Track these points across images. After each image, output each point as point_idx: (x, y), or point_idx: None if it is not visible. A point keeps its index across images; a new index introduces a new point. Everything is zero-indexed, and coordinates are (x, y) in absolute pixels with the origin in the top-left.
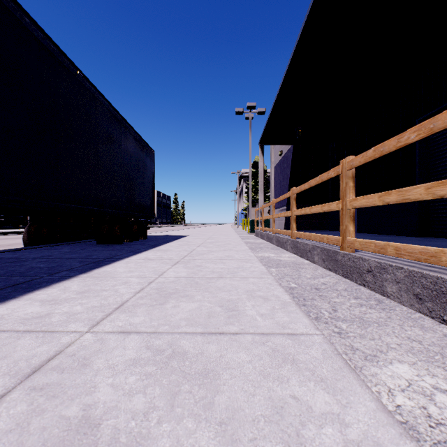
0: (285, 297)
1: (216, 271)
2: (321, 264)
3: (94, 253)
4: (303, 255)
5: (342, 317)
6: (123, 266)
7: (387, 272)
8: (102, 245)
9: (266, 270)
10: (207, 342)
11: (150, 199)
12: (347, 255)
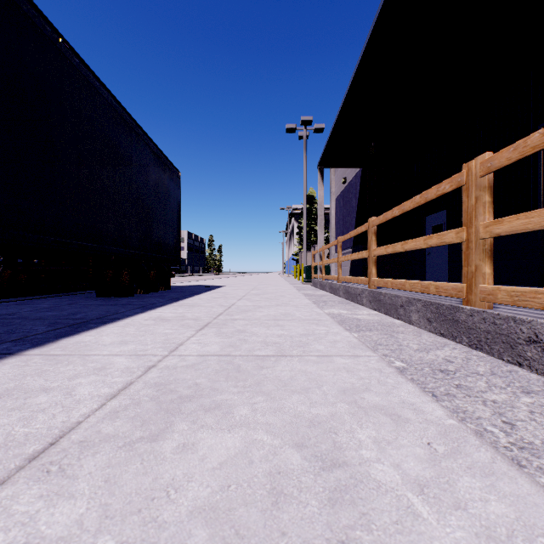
0: (433, 409)
1: (272, 341)
2: (425, 326)
3: (84, 309)
4: (390, 313)
5: (539, 444)
6: (115, 332)
7: None
8: (103, 298)
9: (356, 340)
10: None
11: (174, 236)
12: (479, 313)
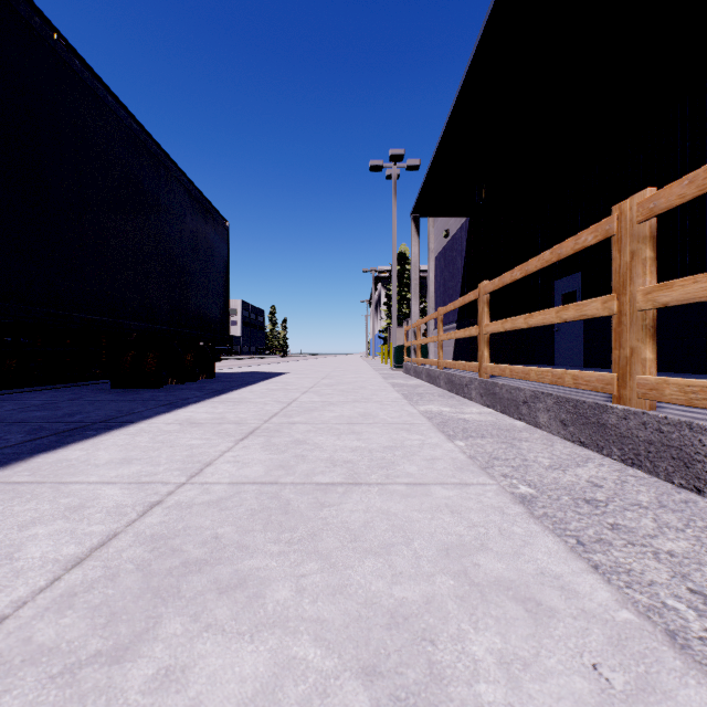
0: (593, 588)
1: (342, 459)
2: (557, 430)
3: (87, 407)
4: (509, 411)
5: None
6: (119, 443)
7: None
8: (120, 390)
9: (464, 456)
10: None
11: (220, 307)
12: (637, 415)
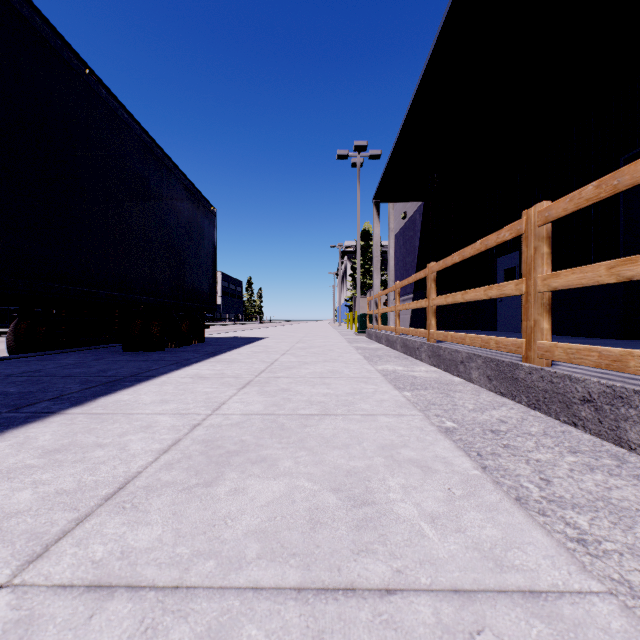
0: (462, 462)
1: (316, 400)
2: (485, 384)
3: (113, 366)
4: (450, 369)
5: (569, 498)
6: (153, 391)
7: (630, 403)
8: (131, 353)
9: (404, 399)
10: (316, 633)
11: (209, 282)
12: (538, 370)
